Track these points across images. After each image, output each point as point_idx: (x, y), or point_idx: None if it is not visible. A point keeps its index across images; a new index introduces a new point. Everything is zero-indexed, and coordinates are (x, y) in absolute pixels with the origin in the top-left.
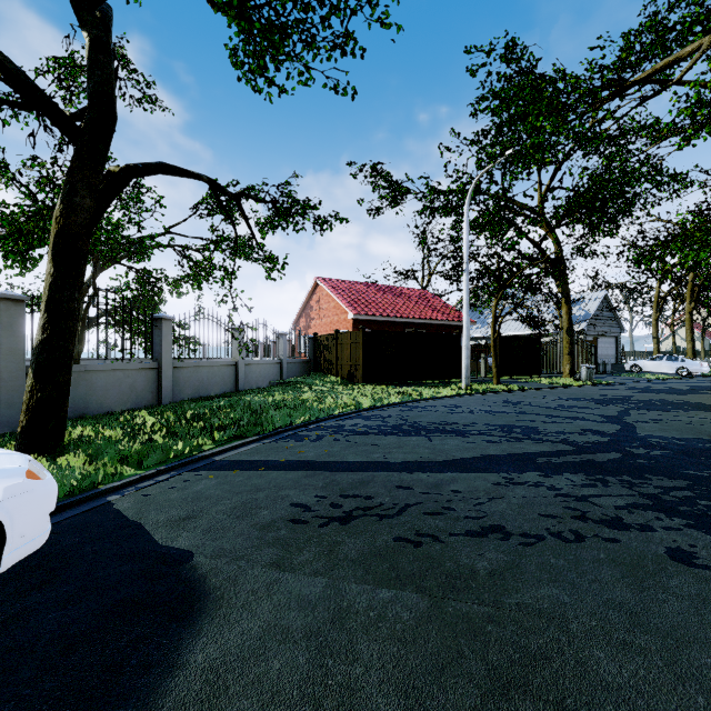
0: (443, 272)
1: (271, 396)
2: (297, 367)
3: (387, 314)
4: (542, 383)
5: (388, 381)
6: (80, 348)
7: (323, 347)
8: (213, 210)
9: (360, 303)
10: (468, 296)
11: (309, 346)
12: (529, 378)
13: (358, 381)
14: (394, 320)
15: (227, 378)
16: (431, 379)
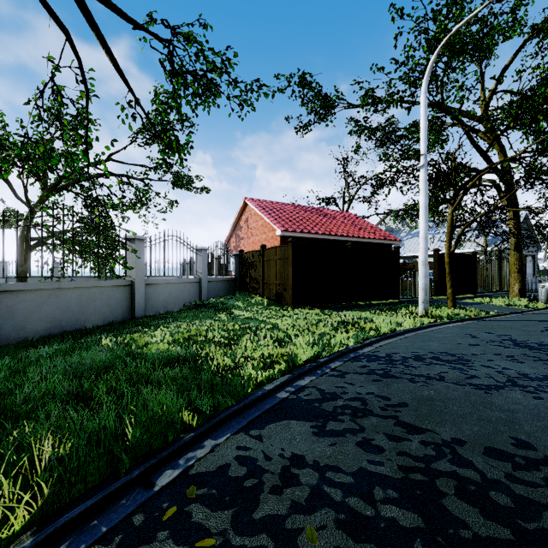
0: (364, 197)
1: (163, 331)
2: (220, 286)
3: (315, 232)
4: (498, 305)
5: (321, 303)
6: (26, 266)
7: (249, 264)
8: (151, 138)
9: (288, 221)
10: (426, 197)
11: (235, 263)
12: (468, 297)
13: (287, 303)
14: (323, 237)
15: (116, 302)
16: (368, 300)
